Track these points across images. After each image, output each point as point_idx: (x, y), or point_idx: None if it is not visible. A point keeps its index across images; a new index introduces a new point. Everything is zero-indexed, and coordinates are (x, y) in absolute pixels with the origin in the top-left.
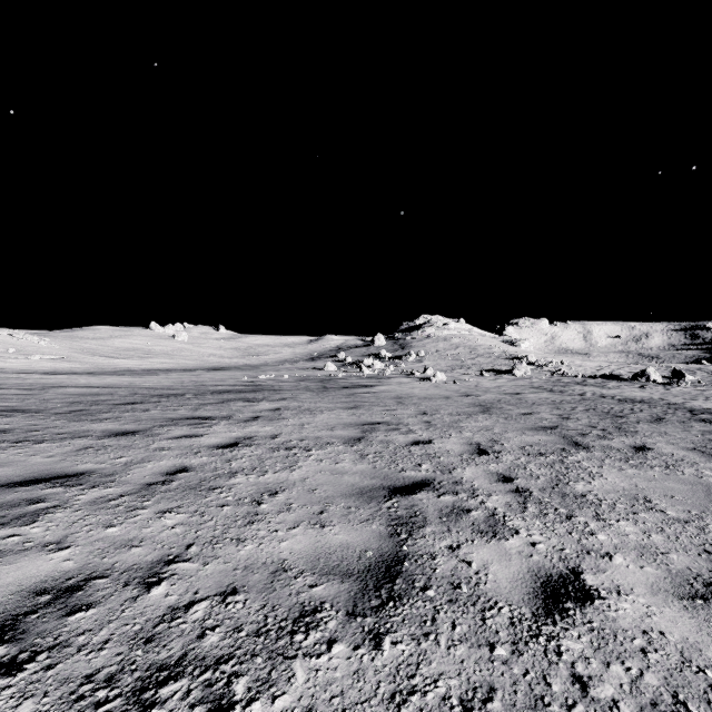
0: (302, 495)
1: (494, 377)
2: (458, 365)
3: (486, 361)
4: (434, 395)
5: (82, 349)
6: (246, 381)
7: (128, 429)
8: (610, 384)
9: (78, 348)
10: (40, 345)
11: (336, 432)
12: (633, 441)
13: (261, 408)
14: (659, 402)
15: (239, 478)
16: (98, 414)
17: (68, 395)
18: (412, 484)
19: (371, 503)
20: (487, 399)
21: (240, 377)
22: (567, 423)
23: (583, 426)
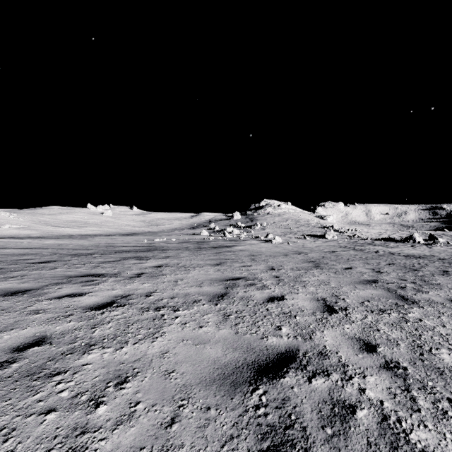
0: (154, 384)
1: (313, 240)
2: (288, 232)
3: (306, 229)
4: (276, 253)
5: (39, 221)
6: (145, 242)
7: (22, 288)
8: (390, 244)
9: (36, 221)
10: (10, 218)
11: (203, 288)
12: (445, 294)
13: (148, 265)
14: (432, 257)
15: (93, 355)
16: (9, 272)
17: (0, 255)
18: (276, 358)
19: (234, 397)
20: (314, 256)
21: (142, 240)
22: (383, 276)
23: (396, 279)
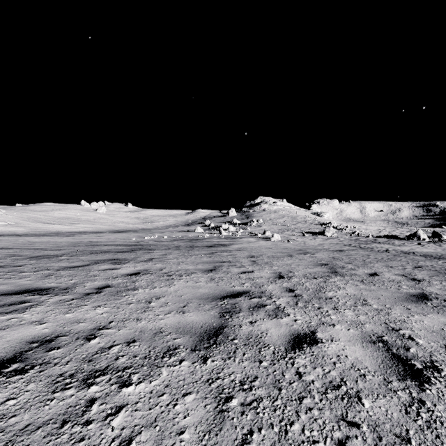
0: None
1: (312, 237)
2: (286, 229)
3: (304, 226)
4: (279, 253)
5: (29, 218)
6: (133, 241)
7: None
8: (395, 242)
9: (26, 217)
10: None
11: (187, 316)
12: None
13: (120, 273)
14: None
15: None
16: None
17: None
18: None
19: None
20: (324, 257)
21: (131, 238)
22: (427, 287)
23: None
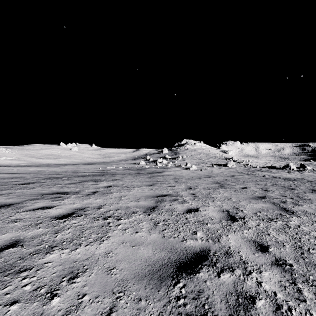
0: (98, 279)
1: (218, 167)
2: (201, 162)
3: (214, 160)
4: (193, 177)
5: (26, 154)
6: (100, 169)
7: (7, 203)
8: (273, 171)
9: (24, 154)
10: (6, 152)
11: (140, 202)
12: (315, 206)
13: (101, 186)
14: (303, 180)
15: (53, 254)
16: None
17: None
18: (193, 257)
19: (160, 289)
20: (220, 179)
21: (98, 168)
22: (269, 194)
23: (279, 196)
